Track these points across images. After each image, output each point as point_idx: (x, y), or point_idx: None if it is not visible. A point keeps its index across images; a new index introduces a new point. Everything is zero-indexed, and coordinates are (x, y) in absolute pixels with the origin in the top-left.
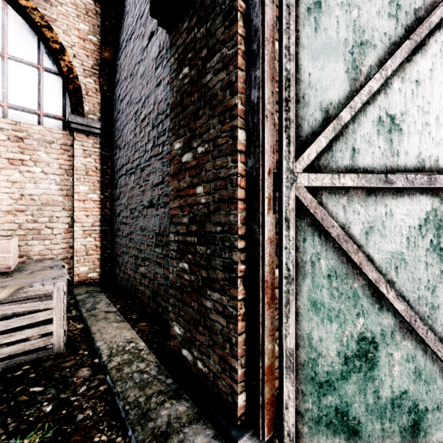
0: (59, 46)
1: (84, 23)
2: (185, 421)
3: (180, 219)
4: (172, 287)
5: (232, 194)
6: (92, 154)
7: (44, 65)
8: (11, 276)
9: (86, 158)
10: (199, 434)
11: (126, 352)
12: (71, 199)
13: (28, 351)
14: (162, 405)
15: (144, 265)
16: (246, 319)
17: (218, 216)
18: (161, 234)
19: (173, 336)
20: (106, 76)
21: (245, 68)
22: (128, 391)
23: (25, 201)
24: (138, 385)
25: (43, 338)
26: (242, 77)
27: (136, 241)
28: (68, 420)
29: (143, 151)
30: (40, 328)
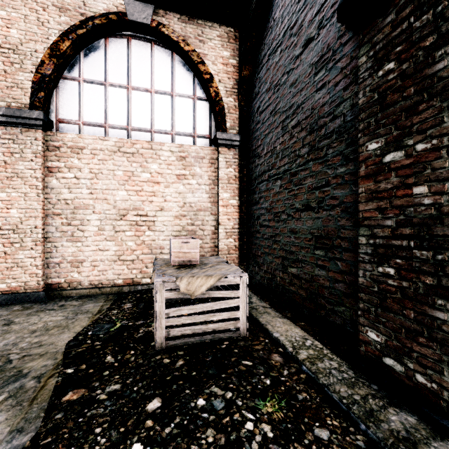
0: (209, 76)
1: (226, 50)
2: (425, 434)
3: (378, 222)
4: (363, 291)
5: None
6: (232, 164)
7: (197, 95)
8: (204, 268)
9: (227, 169)
10: None
11: (309, 348)
12: (216, 205)
13: (218, 330)
14: (386, 410)
15: (296, 266)
16: None
17: None
18: (325, 237)
19: (364, 342)
20: (243, 92)
21: None
22: (335, 385)
23: (186, 207)
24: (343, 382)
25: (233, 321)
26: None
27: (283, 243)
28: (291, 397)
29: (295, 156)
30: (231, 312)
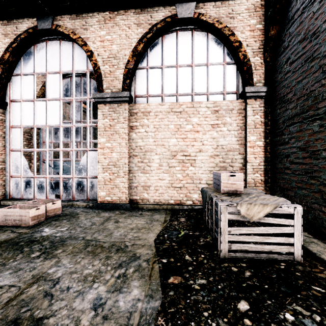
0: (238, 43)
1: (253, 18)
2: None
3: None
4: None
5: None
6: (258, 112)
7: (226, 61)
8: (252, 197)
9: (254, 116)
10: None
11: None
12: (243, 146)
13: (268, 251)
14: None
15: None
16: None
17: None
18: None
19: None
20: (269, 50)
21: None
22: None
23: (219, 149)
24: None
25: (286, 246)
26: None
27: (325, 179)
28: None
29: None
30: (285, 238)
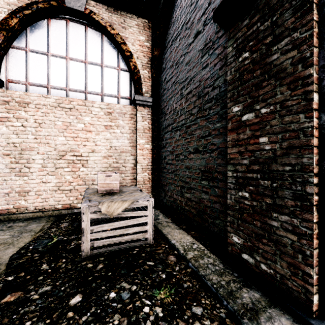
0: (130, 53)
1: (142, 35)
2: (264, 304)
3: (239, 161)
4: (230, 209)
5: (305, 142)
6: (146, 119)
7: (120, 67)
8: (122, 195)
9: (143, 122)
10: (280, 316)
11: (195, 250)
12: (135, 148)
13: (132, 240)
14: (241, 290)
15: (190, 192)
16: (319, 238)
17: (287, 159)
18: (208, 171)
19: (231, 244)
20: (155, 67)
21: (318, 45)
22: (210, 275)
23: (112, 150)
24: (215, 273)
25: (142, 233)
26: (316, 53)
27: (181, 176)
28: (179, 286)
29: (189, 114)
30: (141, 227)
